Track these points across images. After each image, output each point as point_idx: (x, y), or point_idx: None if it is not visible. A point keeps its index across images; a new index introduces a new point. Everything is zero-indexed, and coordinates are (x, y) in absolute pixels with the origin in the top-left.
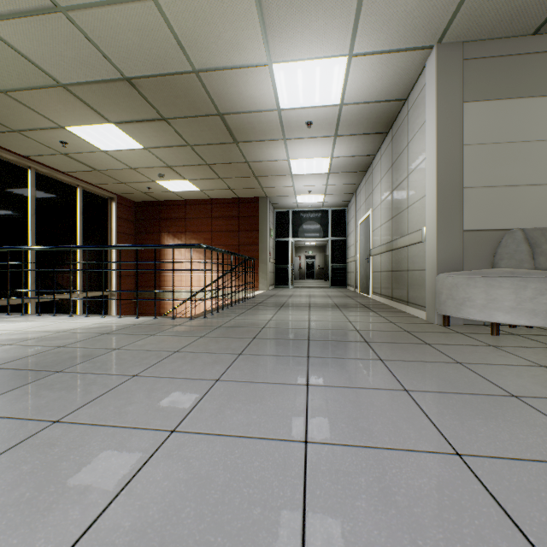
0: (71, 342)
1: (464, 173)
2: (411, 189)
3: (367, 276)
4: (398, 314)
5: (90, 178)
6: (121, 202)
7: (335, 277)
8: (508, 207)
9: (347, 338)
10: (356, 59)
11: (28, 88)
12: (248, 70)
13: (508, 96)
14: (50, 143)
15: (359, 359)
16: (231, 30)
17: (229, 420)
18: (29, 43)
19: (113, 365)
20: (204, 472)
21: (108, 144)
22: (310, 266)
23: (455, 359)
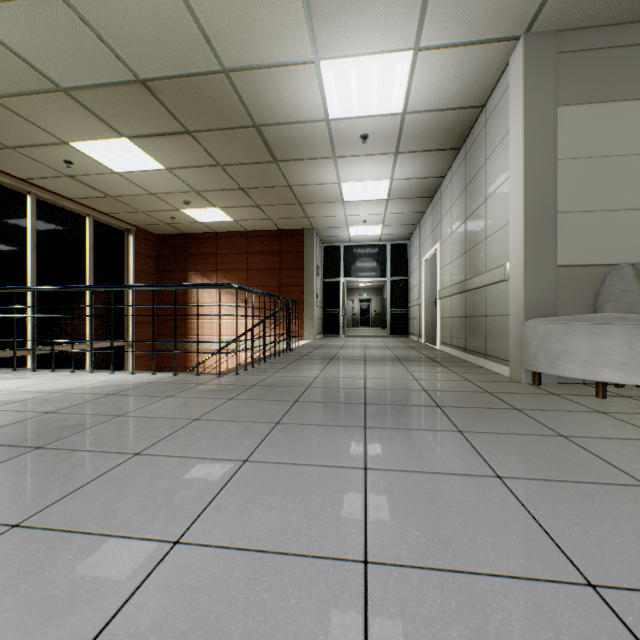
0: (65, 406)
1: (558, 194)
2: (490, 216)
3: (433, 323)
4: (475, 370)
5: (102, 205)
6: (140, 235)
7: (395, 324)
8: (613, 236)
9: (414, 400)
10: (424, 54)
11: (21, 93)
12: (289, 69)
13: (614, 98)
14: (52, 162)
15: (431, 430)
16: (268, 16)
17: (257, 525)
18: (19, 34)
19: (111, 438)
20: (214, 617)
21: (121, 163)
22: (365, 311)
23: (557, 430)
